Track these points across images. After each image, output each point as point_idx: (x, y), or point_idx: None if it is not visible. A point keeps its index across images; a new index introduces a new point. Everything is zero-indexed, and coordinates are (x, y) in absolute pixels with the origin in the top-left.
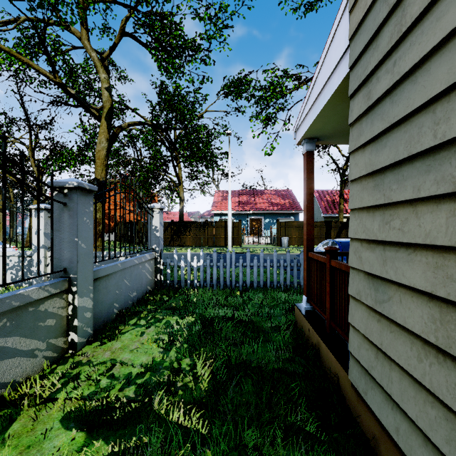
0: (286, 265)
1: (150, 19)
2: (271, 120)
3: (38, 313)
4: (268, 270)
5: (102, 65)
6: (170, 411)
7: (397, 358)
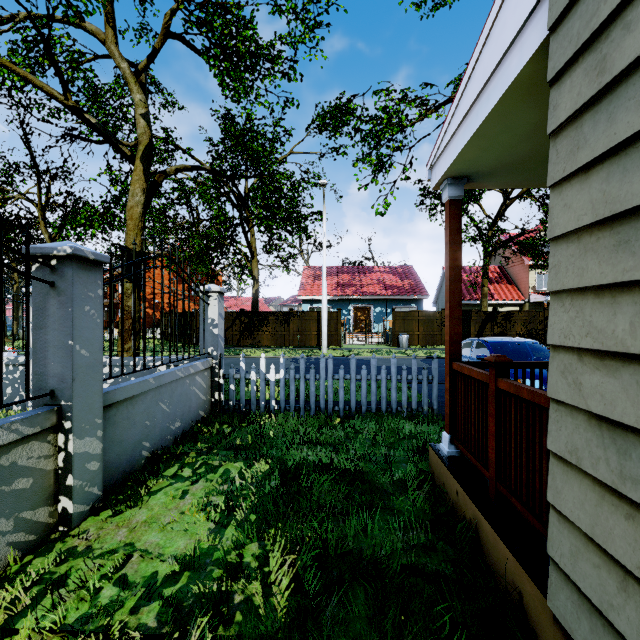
0: (411, 378)
1: (207, 13)
2: (384, 165)
3: None
4: (384, 386)
5: (136, 82)
6: None
7: None
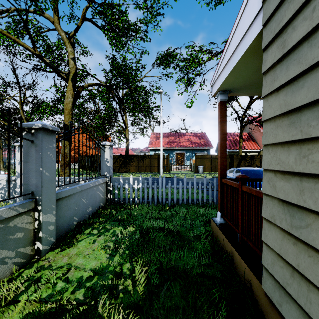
0: (203, 187)
1: (104, 8)
2: (191, 82)
3: (8, 228)
4: (190, 191)
5: (69, 42)
6: (111, 314)
7: (317, 282)
